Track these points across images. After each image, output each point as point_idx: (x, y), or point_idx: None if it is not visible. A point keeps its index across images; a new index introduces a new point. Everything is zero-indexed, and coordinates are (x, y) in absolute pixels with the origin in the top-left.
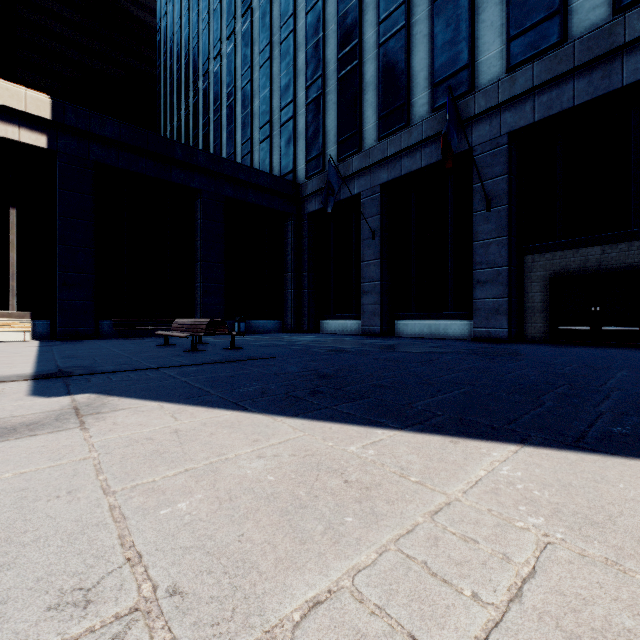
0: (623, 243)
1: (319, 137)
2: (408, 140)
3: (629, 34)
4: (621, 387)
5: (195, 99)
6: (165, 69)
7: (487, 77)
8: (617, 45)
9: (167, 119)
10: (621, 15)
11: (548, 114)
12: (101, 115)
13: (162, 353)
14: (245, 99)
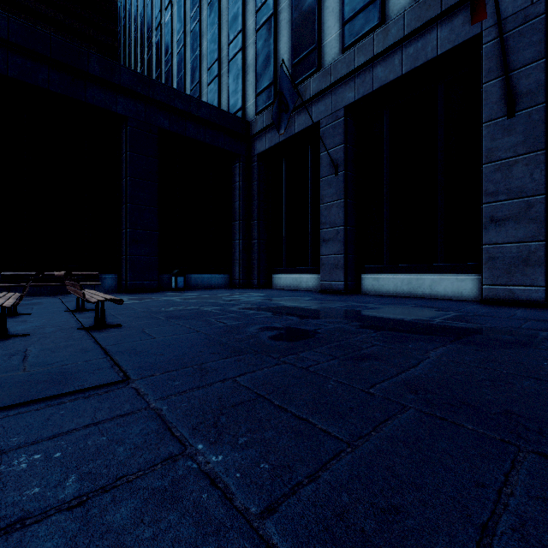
0: None
1: (270, 64)
2: (383, 41)
3: None
4: None
5: (149, 54)
6: (124, 32)
7: None
8: None
9: None
10: None
11: None
12: None
13: None
14: (194, 42)
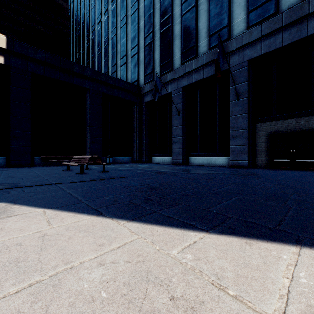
0: (307, 117)
1: (151, 63)
2: (196, 64)
3: (311, 8)
4: None
5: (88, 44)
6: (72, 29)
7: (237, 31)
8: (305, 14)
9: (73, 54)
10: None
11: (269, 50)
12: (34, 47)
13: (63, 174)
14: (113, 44)
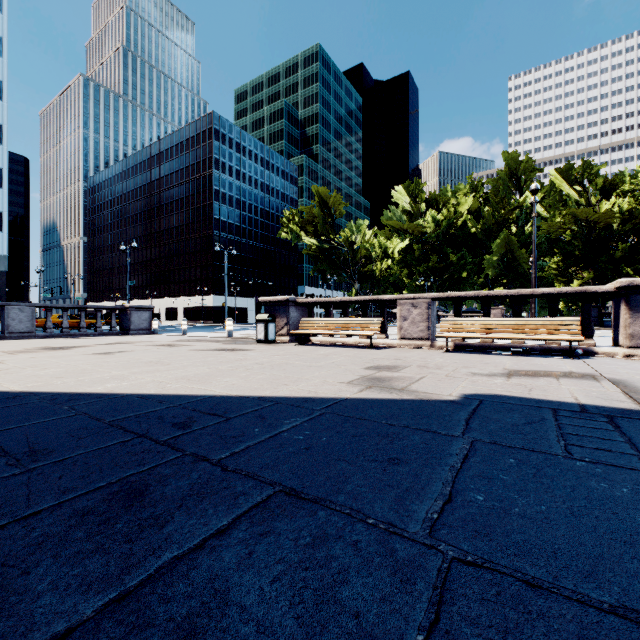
0: None
1: None
2: None
3: None
4: None
5: None
6: None
7: None
8: None
9: None
10: None
11: None
12: None
13: None
14: None
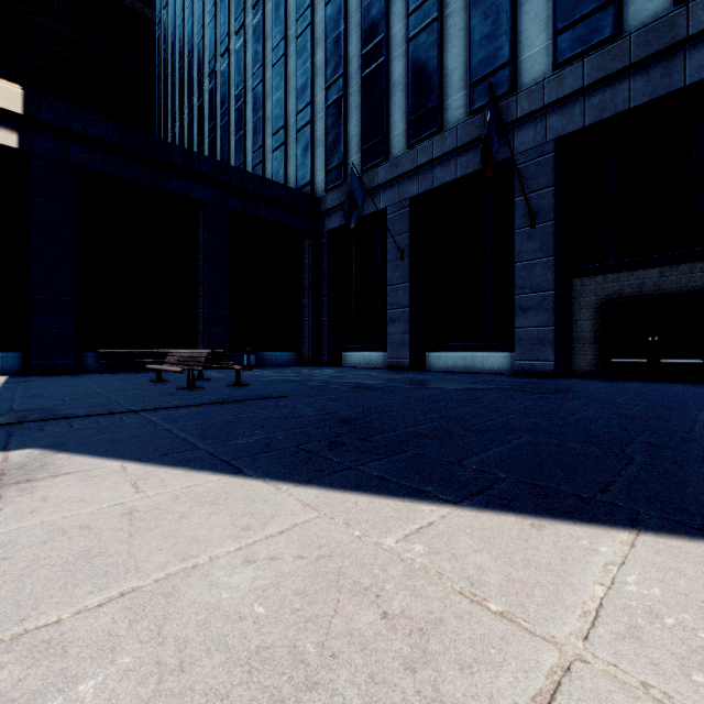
0: (684, 264)
1: (340, 144)
2: (441, 147)
3: (693, 26)
4: None
5: (200, 102)
6: (166, 68)
7: (531, 76)
8: (679, 39)
9: (168, 124)
10: (683, 5)
11: (600, 118)
12: (84, 111)
13: (151, 391)
14: (256, 102)
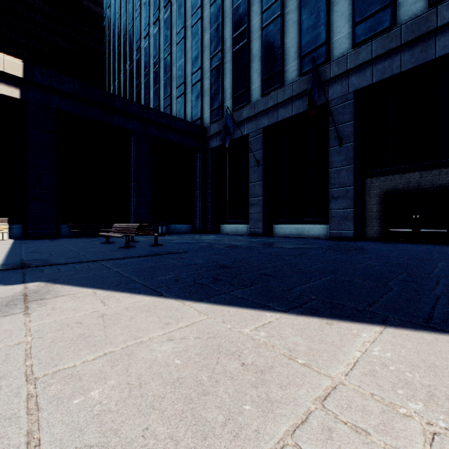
0: (435, 170)
1: (219, 94)
2: (283, 96)
3: (440, 21)
4: (445, 274)
5: (131, 67)
6: (109, 45)
7: (339, 51)
8: (432, 28)
9: (111, 81)
10: (434, 7)
11: (382, 78)
12: (60, 75)
13: (103, 249)
14: (166, 67)
